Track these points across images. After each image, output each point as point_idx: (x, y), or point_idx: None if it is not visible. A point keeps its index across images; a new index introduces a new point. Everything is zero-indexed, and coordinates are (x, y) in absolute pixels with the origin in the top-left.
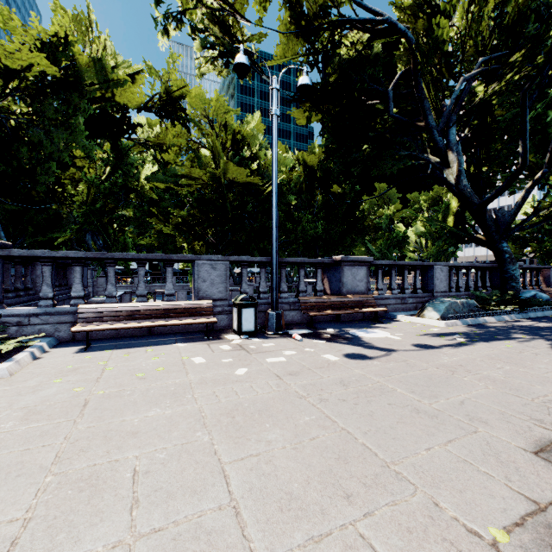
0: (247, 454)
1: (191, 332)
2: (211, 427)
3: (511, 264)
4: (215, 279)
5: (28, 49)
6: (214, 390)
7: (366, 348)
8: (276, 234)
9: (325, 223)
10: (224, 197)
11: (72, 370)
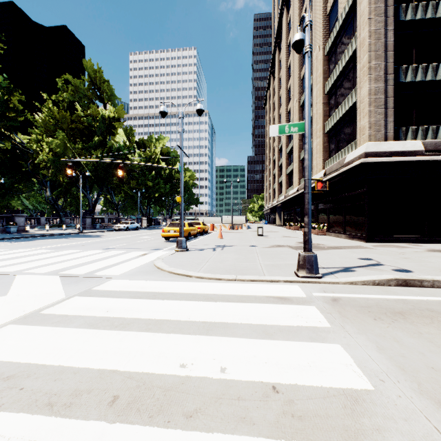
0: None
1: None
2: None
3: (63, 218)
4: None
5: None
6: None
7: None
8: None
9: None
10: None
11: None
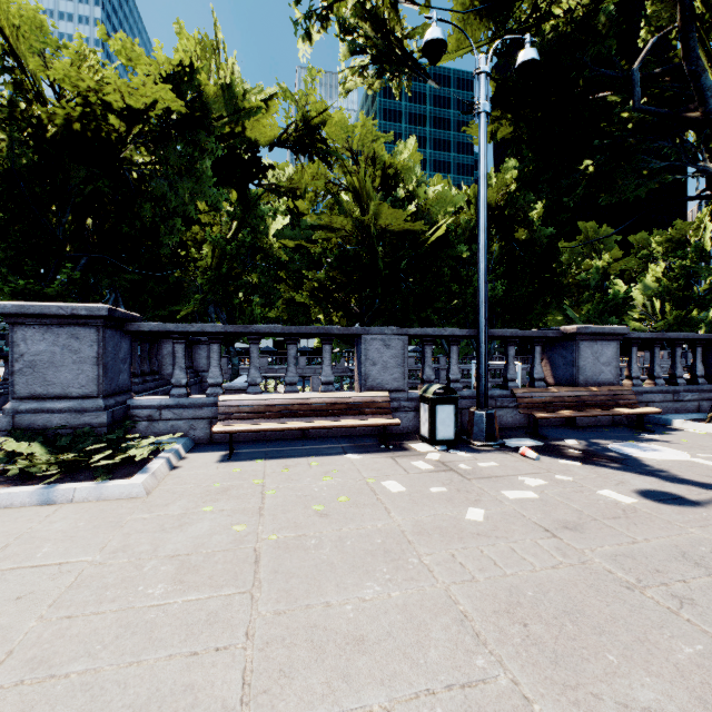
0: None
1: (358, 436)
2: (495, 645)
3: None
4: (388, 360)
5: (152, 82)
6: (450, 550)
7: (666, 480)
8: (485, 293)
9: (506, 283)
10: (374, 252)
11: (222, 491)
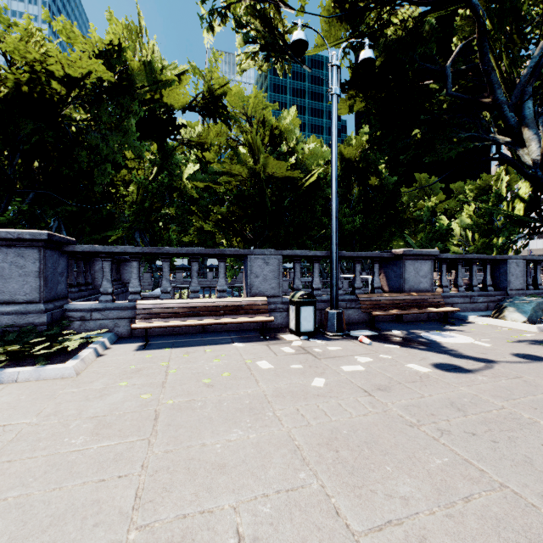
0: (383, 521)
1: (245, 330)
2: (314, 465)
3: None
4: (267, 274)
5: (87, 57)
6: (296, 406)
7: (454, 356)
8: (336, 225)
9: (363, 217)
10: (263, 193)
11: (136, 371)
